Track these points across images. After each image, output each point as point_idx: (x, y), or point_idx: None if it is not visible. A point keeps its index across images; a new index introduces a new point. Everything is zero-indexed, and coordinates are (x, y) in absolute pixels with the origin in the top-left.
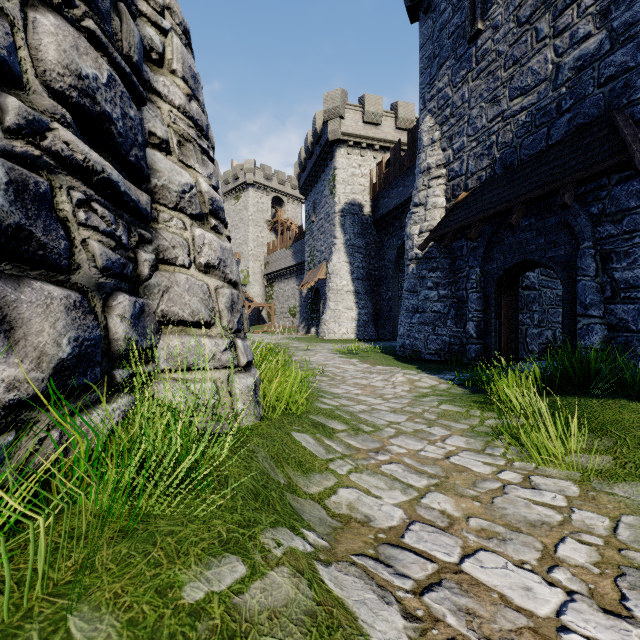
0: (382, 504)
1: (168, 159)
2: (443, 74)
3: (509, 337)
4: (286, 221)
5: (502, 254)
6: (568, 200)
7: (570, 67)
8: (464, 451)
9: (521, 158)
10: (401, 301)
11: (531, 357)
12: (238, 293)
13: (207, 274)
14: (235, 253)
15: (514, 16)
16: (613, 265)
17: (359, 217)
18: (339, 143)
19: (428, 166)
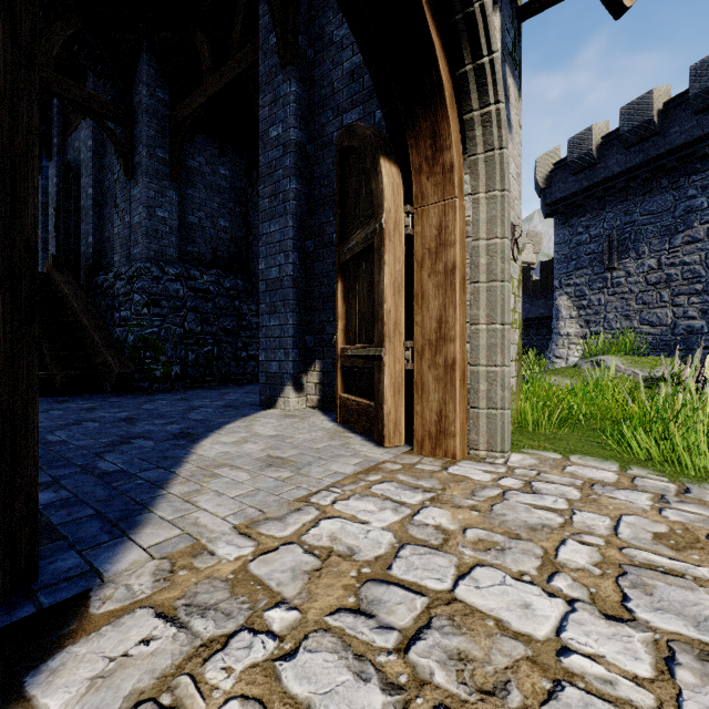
0: None
1: None
2: (580, 275)
3: None
4: None
5: None
6: None
7: (683, 328)
8: None
9: None
10: None
11: None
12: None
13: None
14: None
15: (643, 276)
16: None
17: None
18: None
19: (568, 334)
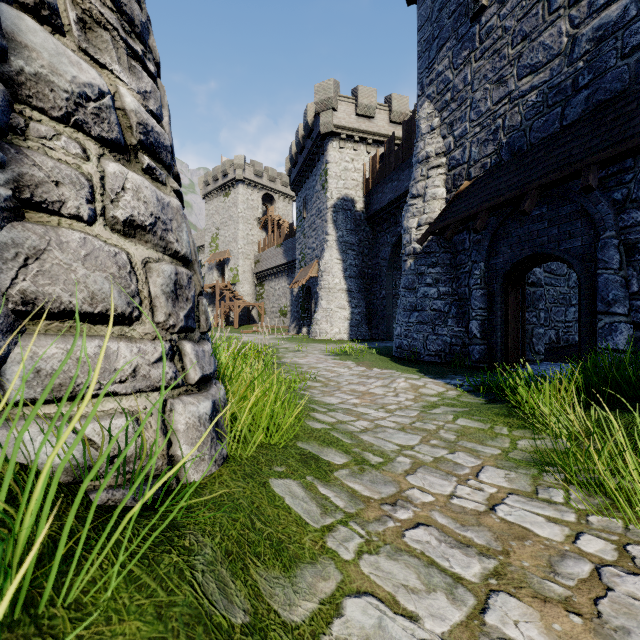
0: (424, 639)
1: (53, 36)
2: (443, 56)
3: (516, 337)
4: (277, 218)
5: (509, 247)
6: (593, 182)
7: (588, 38)
8: (510, 495)
9: (531, 142)
10: (395, 300)
11: (537, 358)
12: (190, 273)
13: (130, 238)
14: (224, 251)
15: None
16: (639, 256)
17: (352, 213)
18: (331, 136)
19: (427, 155)
